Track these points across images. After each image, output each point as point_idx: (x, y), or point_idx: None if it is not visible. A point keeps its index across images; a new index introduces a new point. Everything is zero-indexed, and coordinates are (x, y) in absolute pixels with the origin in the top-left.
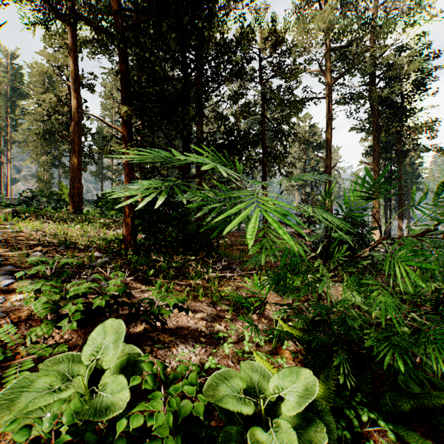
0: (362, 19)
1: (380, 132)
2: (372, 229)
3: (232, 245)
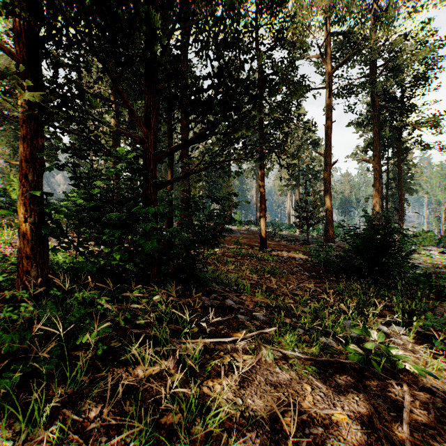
0: (365, 2)
1: (381, 128)
2: (414, 236)
3: (224, 256)
